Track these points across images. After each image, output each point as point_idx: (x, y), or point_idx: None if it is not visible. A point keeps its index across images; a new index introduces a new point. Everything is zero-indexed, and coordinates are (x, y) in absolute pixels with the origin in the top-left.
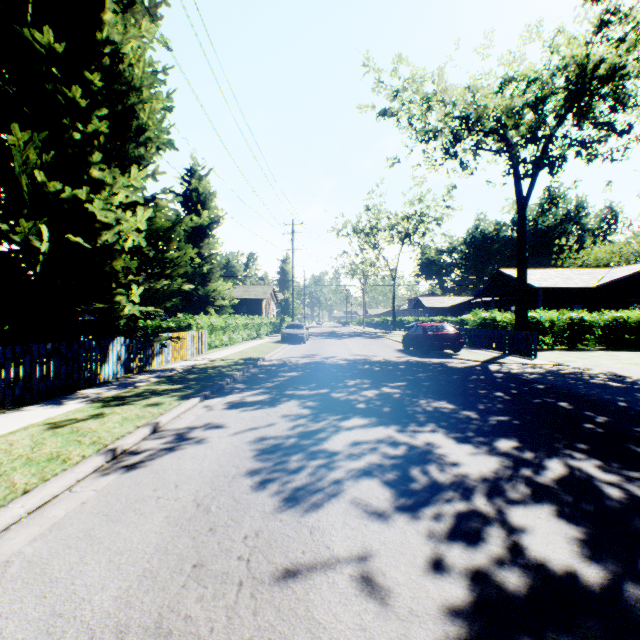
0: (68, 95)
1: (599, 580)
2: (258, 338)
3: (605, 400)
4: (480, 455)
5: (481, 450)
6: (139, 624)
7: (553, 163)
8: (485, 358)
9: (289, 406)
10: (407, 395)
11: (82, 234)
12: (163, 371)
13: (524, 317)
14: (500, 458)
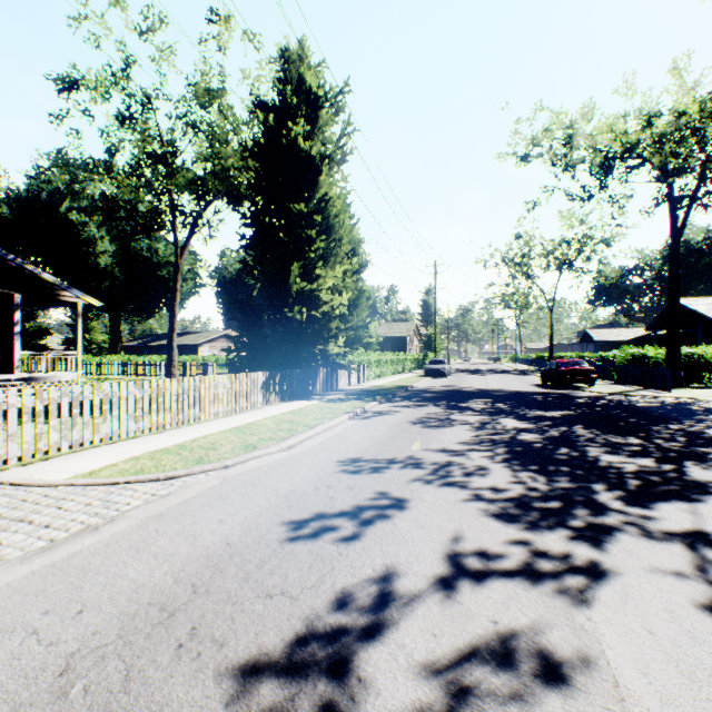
0: (308, 234)
1: (532, 441)
2: (402, 373)
3: (662, 414)
4: (527, 424)
5: (530, 423)
6: (391, 435)
7: (699, 200)
8: (612, 391)
9: (431, 407)
10: (511, 407)
11: (307, 306)
12: (346, 390)
13: (675, 353)
14: (537, 425)
